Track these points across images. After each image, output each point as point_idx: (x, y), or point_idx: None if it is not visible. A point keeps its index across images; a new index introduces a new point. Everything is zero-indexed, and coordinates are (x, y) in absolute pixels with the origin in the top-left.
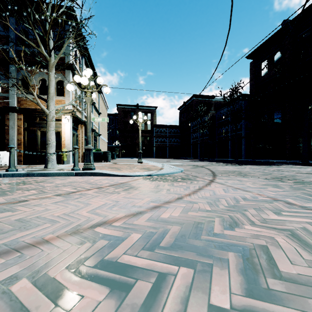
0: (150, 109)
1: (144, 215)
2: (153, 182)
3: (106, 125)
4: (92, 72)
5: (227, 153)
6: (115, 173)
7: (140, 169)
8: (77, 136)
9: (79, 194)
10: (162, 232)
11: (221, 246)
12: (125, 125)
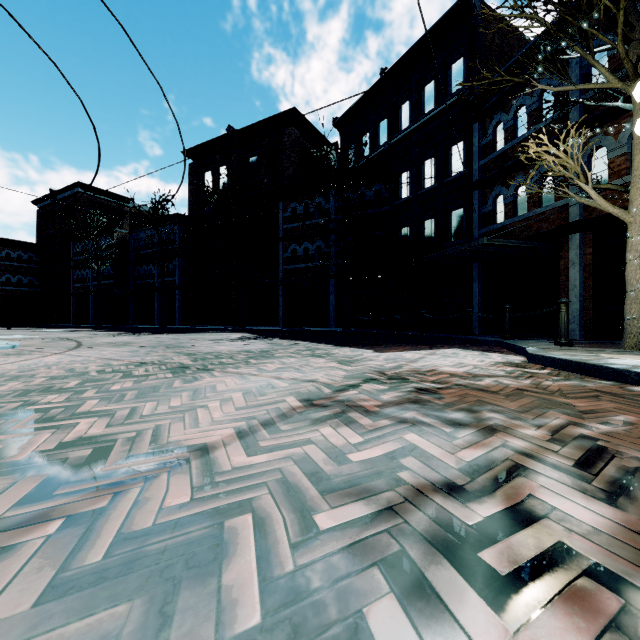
0: None
1: None
2: None
3: None
4: None
5: (152, 315)
6: None
7: None
8: None
9: None
10: None
11: (3, 377)
12: None
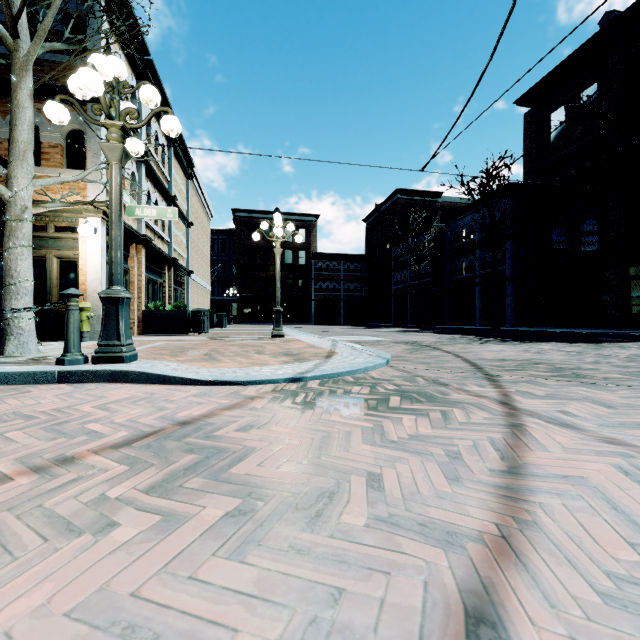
0: (305, 220)
1: None
2: (307, 413)
3: (208, 253)
4: (125, 71)
5: (472, 314)
6: (188, 375)
7: (272, 357)
8: (127, 272)
9: None
10: None
11: None
12: (250, 254)
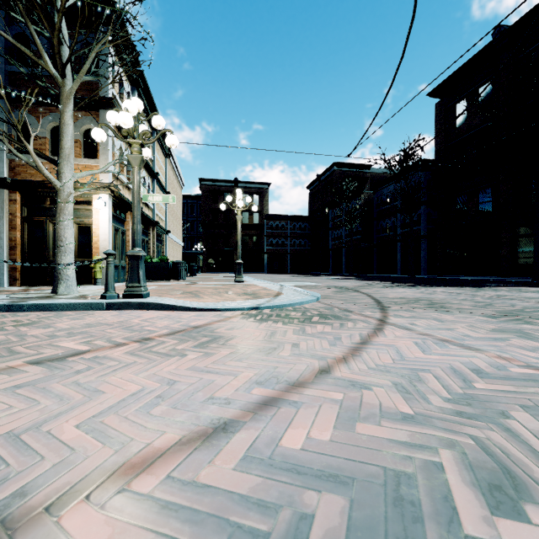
0: (259, 187)
1: (234, 436)
2: (263, 323)
3: (180, 215)
4: (143, 106)
5: (394, 264)
6: (187, 305)
7: (237, 296)
8: (124, 233)
9: (91, 358)
10: (287, 531)
11: None
12: (213, 216)
